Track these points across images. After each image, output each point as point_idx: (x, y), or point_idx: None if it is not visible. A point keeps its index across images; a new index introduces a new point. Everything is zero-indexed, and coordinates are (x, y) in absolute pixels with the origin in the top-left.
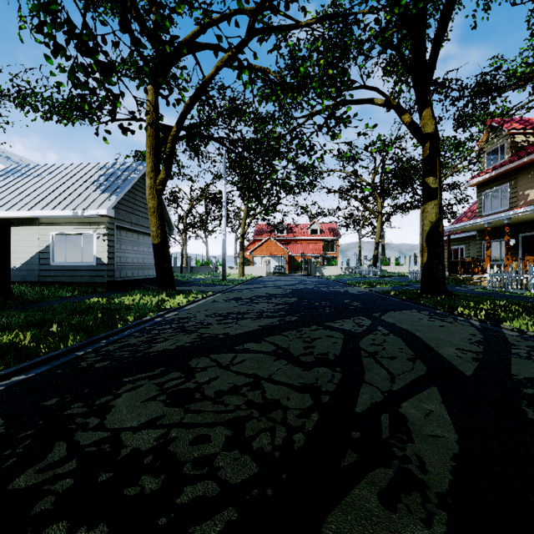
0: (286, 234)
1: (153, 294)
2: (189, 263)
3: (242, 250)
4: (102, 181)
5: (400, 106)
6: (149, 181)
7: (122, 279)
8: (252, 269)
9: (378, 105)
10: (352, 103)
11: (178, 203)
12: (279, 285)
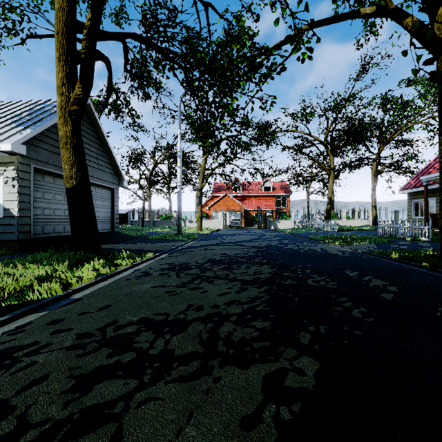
0: (242, 190)
1: (51, 261)
2: (152, 217)
3: (200, 204)
4: (23, 115)
5: (400, 8)
6: (59, 99)
7: (46, 236)
8: (210, 223)
9: (365, 16)
10: (329, 20)
11: (142, 162)
12: (238, 241)
